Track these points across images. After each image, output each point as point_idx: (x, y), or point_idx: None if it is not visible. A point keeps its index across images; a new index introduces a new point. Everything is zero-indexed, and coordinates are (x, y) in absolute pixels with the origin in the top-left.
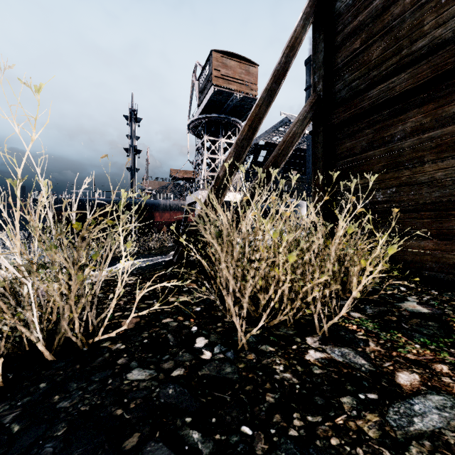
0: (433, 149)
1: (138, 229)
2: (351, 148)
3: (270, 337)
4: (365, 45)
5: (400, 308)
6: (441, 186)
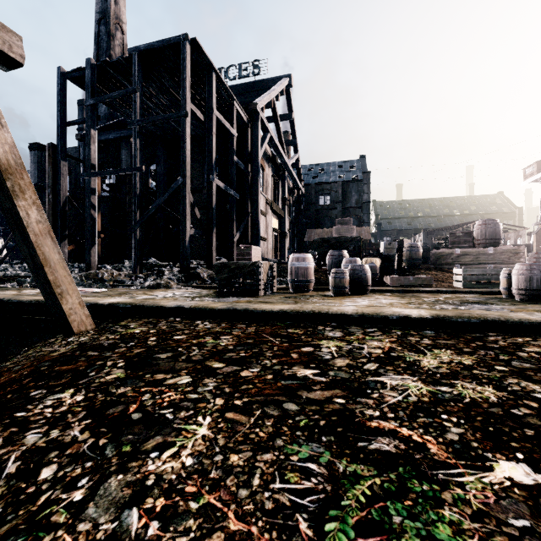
0: None
1: None
2: None
3: None
4: None
5: None
6: None
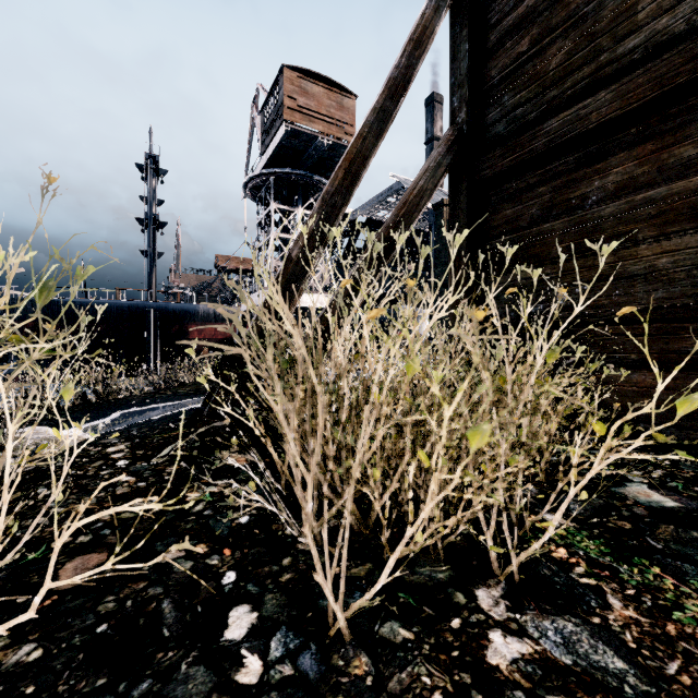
0: (653, 219)
1: (160, 351)
2: (514, 219)
3: (399, 593)
4: (538, 46)
5: (626, 500)
6: (666, 281)
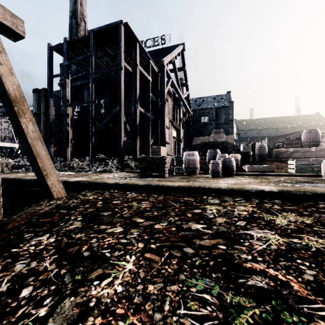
0: None
1: None
2: None
3: None
4: None
5: None
6: None
